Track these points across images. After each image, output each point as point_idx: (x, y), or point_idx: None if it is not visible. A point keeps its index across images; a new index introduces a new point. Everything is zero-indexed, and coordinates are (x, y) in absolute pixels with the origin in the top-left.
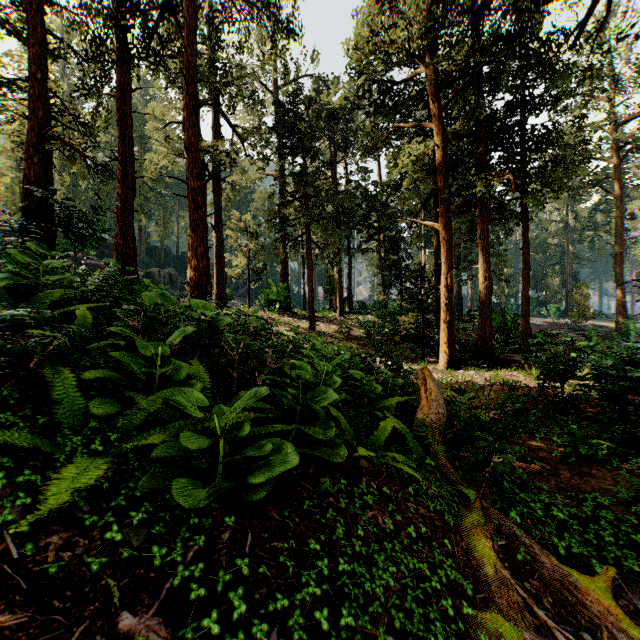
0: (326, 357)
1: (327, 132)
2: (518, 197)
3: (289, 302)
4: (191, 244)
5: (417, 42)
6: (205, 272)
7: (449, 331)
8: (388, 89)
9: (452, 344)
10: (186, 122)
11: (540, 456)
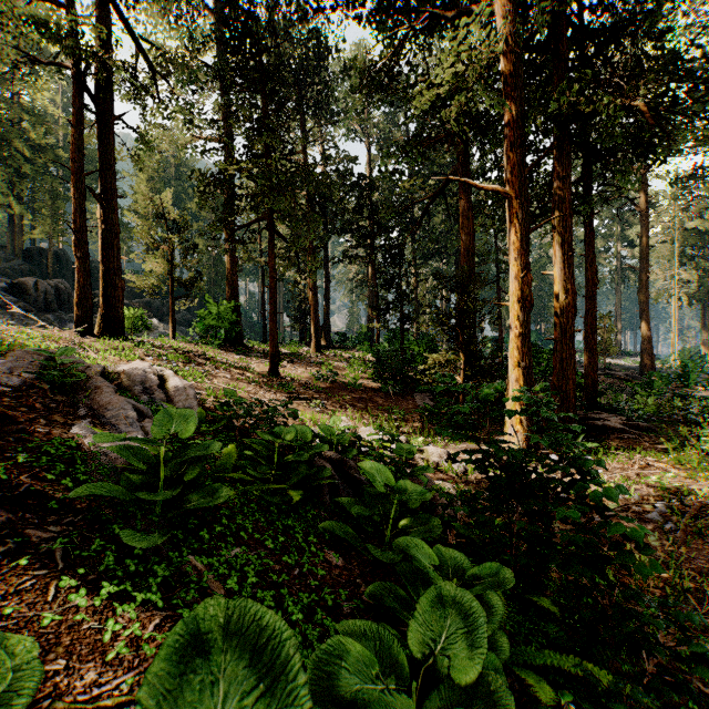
0: None
1: (297, 87)
2: (580, 181)
3: (240, 331)
4: None
5: None
6: None
7: (527, 383)
8: None
9: (532, 406)
10: None
11: None
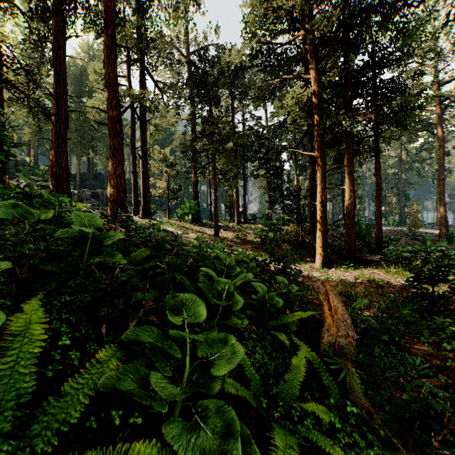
0: (226, 267)
1: (228, 87)
2: (373, 135)
3: (199, 215)
4: (111, 165)
5: (299, 9)
6: (123, 189)
7: (323, 238)
8: (275, 50)
9: (326, 248)
10: (106, 60)
11: (434, 365)
